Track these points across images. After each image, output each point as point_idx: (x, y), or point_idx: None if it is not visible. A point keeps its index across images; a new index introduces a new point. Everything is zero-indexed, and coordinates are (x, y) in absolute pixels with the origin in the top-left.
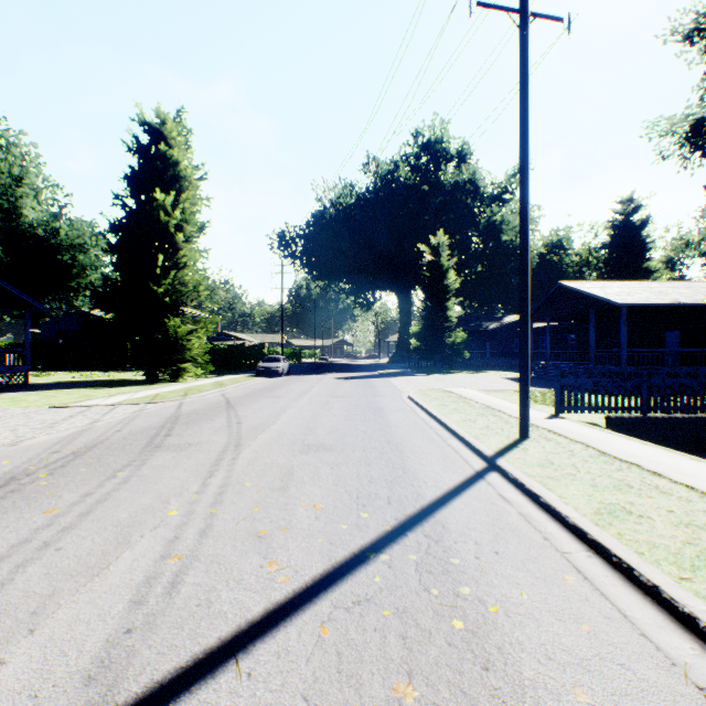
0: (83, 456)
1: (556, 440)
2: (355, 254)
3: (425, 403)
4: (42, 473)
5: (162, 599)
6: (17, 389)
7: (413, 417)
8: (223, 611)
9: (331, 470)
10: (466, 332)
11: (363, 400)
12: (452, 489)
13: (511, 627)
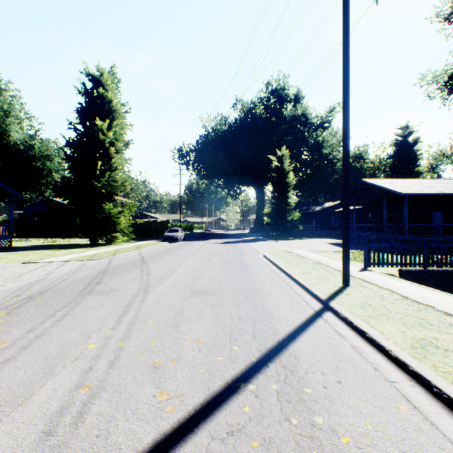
0: (35, 299)
1: (369, 287)
2: (228, 162)
3: (275, 260)
4: (2, 313)
5: (69, 430)
6: (3, 250)
7: (267, 270)
8: (118, 443)
9: (211, 310)
10: (300, 213)
11: (233, 258)
12: (300, 325)
13: None
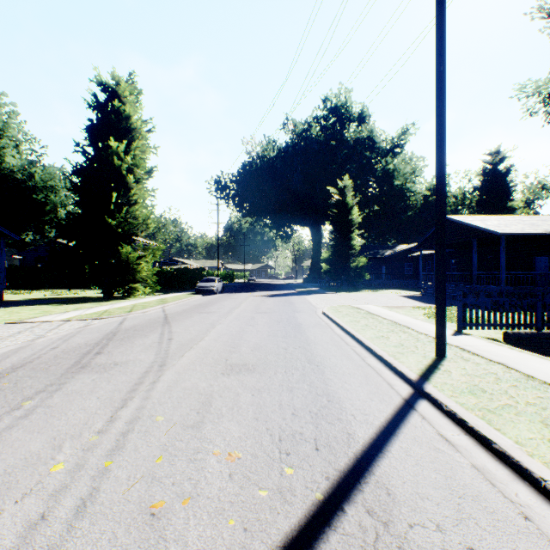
0: (2, 378)
1: (474, 360)
2: (277, 196)
3: (338, 319)
4: None
5: None
6: None
7: (329, 333)
8: None
9: (252, 398)
10: (366, 258)
11: (284, 316)
12: (385, 425)
13: None
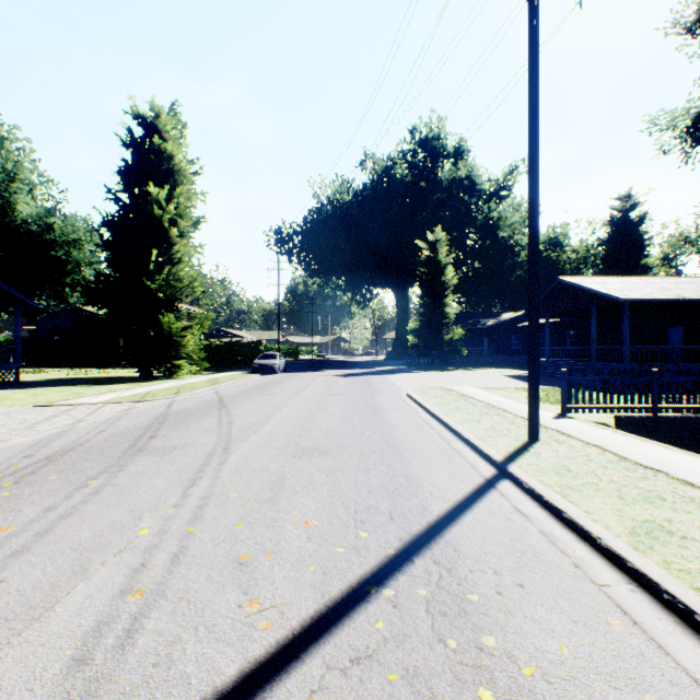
0: (57, 461)
1: (569, 443)
2: (352, 251)
3: (425, 401)
4: (7, 482)
5: (112, 656)
6: (6, 387)
7: (413, 417)
8: (186, 675)
9: (326, 478)
10: (463, 329)
11: (360, 399)
12: (462, 501)
13: (554, 699)
